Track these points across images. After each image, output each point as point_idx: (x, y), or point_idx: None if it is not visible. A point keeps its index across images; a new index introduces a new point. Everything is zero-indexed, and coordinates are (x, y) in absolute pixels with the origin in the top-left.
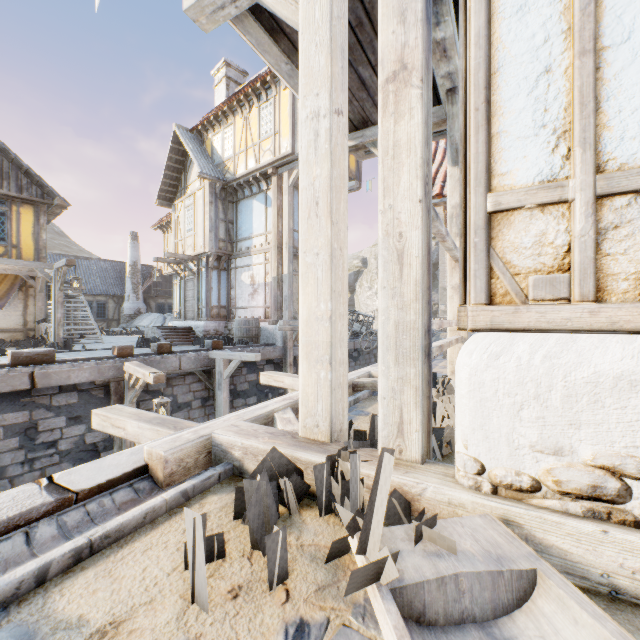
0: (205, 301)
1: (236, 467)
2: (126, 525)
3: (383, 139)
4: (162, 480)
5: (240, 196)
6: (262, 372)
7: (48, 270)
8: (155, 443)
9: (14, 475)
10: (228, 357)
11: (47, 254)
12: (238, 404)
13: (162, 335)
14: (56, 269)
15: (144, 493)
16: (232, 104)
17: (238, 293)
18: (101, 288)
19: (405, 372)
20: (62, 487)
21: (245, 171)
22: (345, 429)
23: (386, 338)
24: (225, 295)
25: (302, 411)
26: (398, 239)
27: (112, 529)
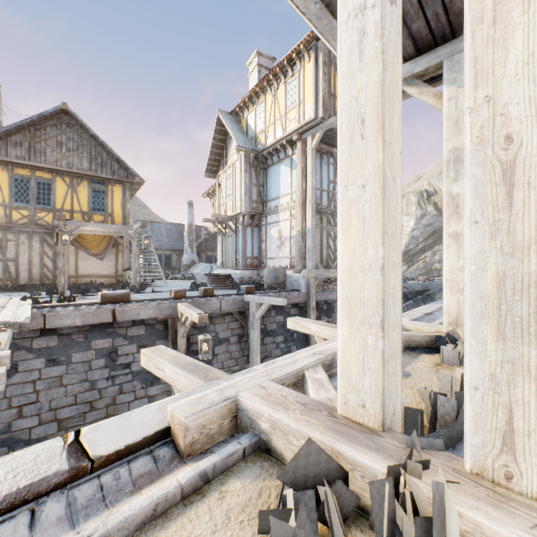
0: (241, 253)
1: (263, 440)
2: (131, 521)
3: (473, 1)
4: (182, 449)
5: (269, 163)
6: (289, 318)
7: (130, 231)
8: (178, 403)
9: (102, 387)
10: (259, 301)
11: (133, 220)
12: (267, 341)
13: (208, 281)
14: (134, 230)
15: (163, 463)
16: (263, 85)
17: (268, 246)
18: (168, 244)
19: (518, 353)
20: (82, 449)
21: (273, 140)
22: (398, 410)
23: (479, 298)
24: (257, 248)
25: (342, 383)
26: (503, 146)
27: (114, 527)
